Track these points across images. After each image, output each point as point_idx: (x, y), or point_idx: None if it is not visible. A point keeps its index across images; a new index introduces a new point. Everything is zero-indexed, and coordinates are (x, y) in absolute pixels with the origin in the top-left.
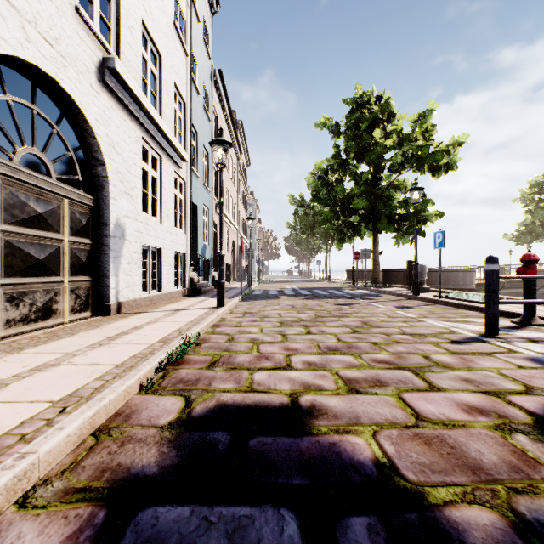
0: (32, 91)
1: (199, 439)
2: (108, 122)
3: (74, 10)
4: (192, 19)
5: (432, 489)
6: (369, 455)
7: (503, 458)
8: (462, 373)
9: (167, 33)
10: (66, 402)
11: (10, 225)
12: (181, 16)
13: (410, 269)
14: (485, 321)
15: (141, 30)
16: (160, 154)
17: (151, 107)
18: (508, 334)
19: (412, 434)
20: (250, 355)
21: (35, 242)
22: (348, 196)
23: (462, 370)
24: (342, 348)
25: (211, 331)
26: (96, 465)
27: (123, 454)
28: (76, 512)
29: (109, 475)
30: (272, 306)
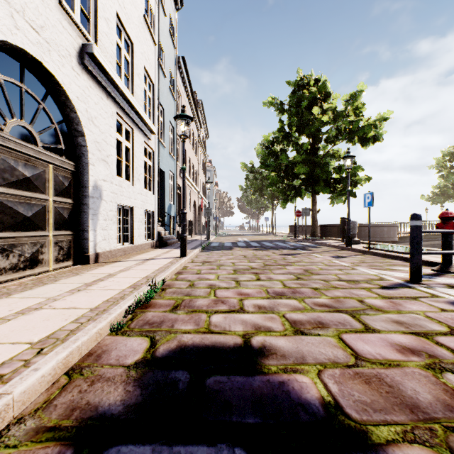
0: (21, 72)
1: (161, 377)
2: (87, 99)
3: (57, 3)
4: (160, 13)
5: (374, 428)
6: (315, 393)
7: (437, 397)
8: (393, 316)
9: (138, 25)
10: (44, 343)
11: (1, 187)
12: (150, 11)
13: (343, 225)
14: (410, 269)
15: (116, 21)
16: (132, 127)
17: (124, 87)
18: (430, 280)
19: (353, 373)
20: (208, 299)
21: (23, 202)
22: (291, 163)
23: (393, 312)
24: (287, 292)
25: (174, 278)
26: (67, 403)
27: (92, 392)
28: (45, 452)
29: (78, 414)
30: (227, 256)
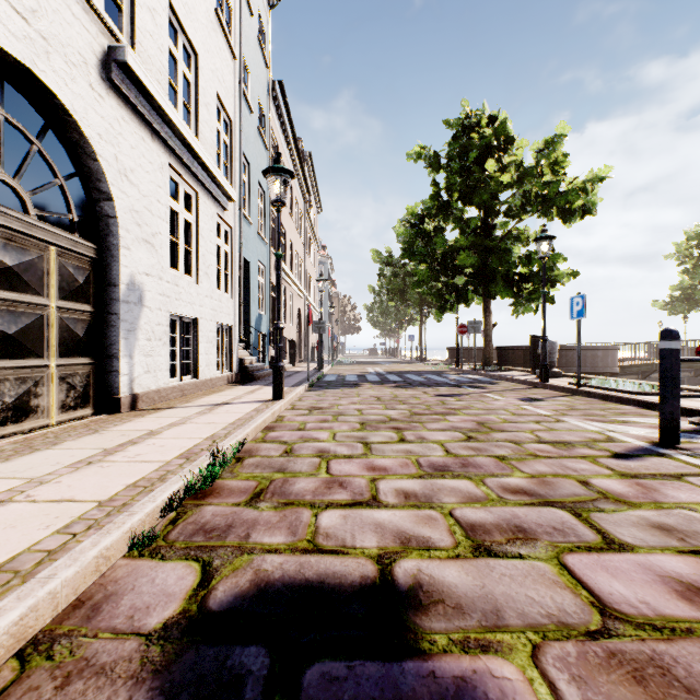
0: None
1: (211, 666)
2: (117, 140)
3: None
4: (242, 10)
5: None
6: None
7: None
8: (650, 513)
9: (205, 24)
10: None
11: None
12: (227, 4)
13: (534, 347)
14: (659, 424)
15: (168, 15)
16: (196, 189)
17: (182, 122)
18: (693, 442)
19: (604, 654)
20: (315, 479)
21: (1, 309)
22: (452, 250)
23: (647, 507)
24: (453, 466)
25: (261, 438)
26: None
27: None
28: None
29: None
30: (350, 398)
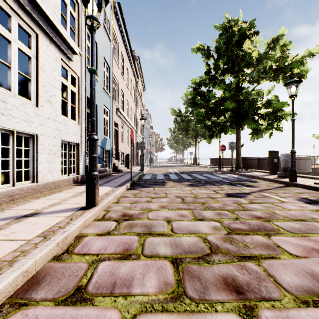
0: None
1: None
2: None
3: None
4: None
5: None
6: None
7: None
8: None
9: None
10: None
11: None
12: None
13: (272, 158)
14: None
15: None
16: (34, 29)
17: None
18: None
19: None
20: None
21: None
22: (219, 100)
23: None
24: None
25: None
26: None
27: None
28: None
29: None
30: (159, 199)
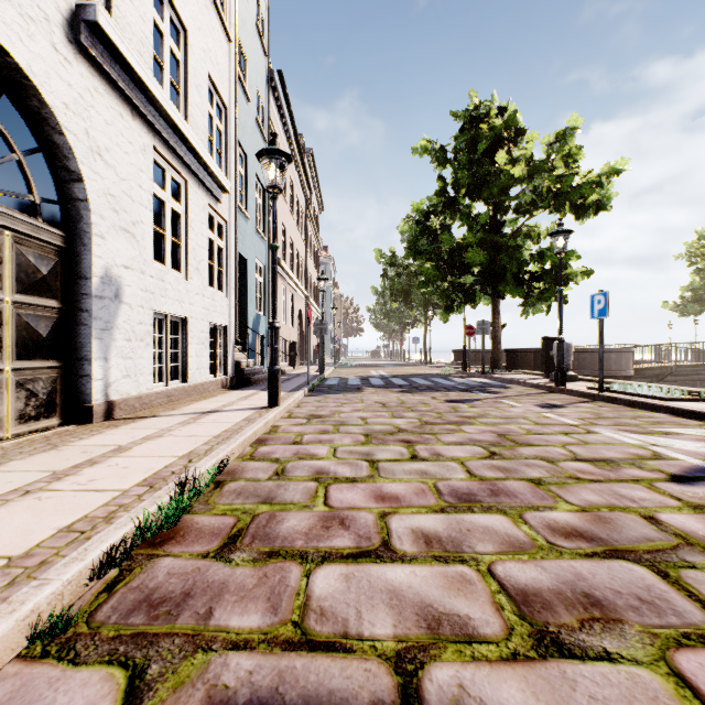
0: None
1: None
2: (88, 112)
3: None
4: None
5: None
6: None
7: None
8: None
9: None
10: None
11: None
12: None
13: (546, 349)
14: None
15: None
16: (185, 176)
17: (167, 100)
18: None
19: None
20: (310, 514)
21: None
22: (459, 247)
23: None
24: (480, 493)
25: (249, 454)
26: None
27: None
28: None
29: None
30: (352, 404)
